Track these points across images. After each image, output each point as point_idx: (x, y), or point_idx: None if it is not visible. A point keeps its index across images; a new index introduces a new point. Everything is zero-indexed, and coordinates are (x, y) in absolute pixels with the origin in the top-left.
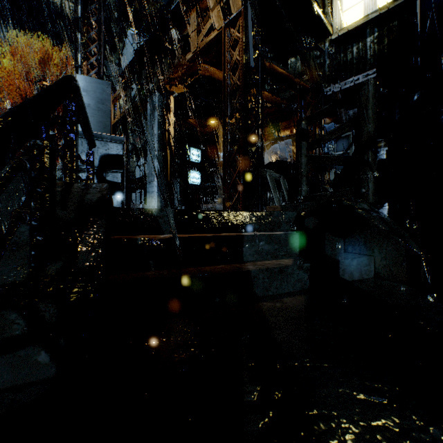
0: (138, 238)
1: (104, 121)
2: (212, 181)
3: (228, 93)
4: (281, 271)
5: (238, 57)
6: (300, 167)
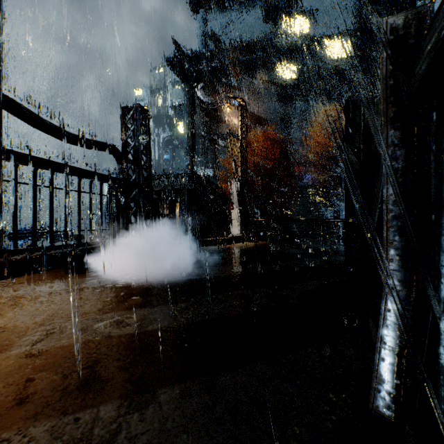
0: None
1: None
2: None
3: None
4: None
5: None
6: None
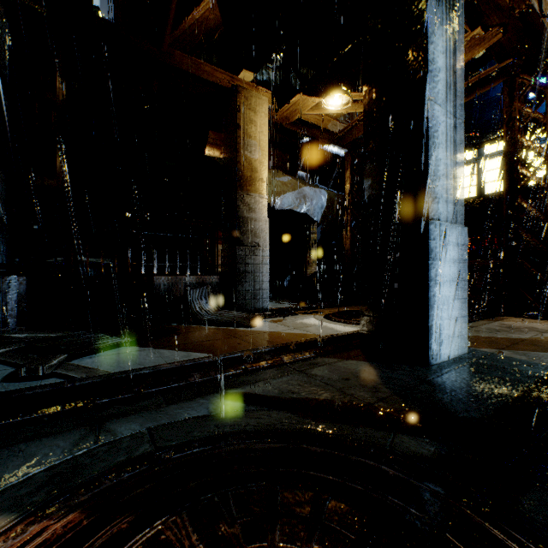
0: None
1: None
2: None
3: None
4: None
5: None
6: None
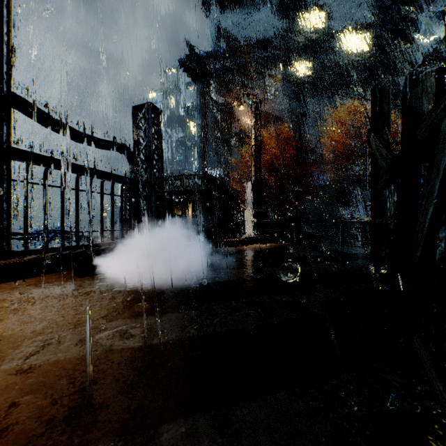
0: None
1: None
2: None
3: None
4: None
5: None
6: None
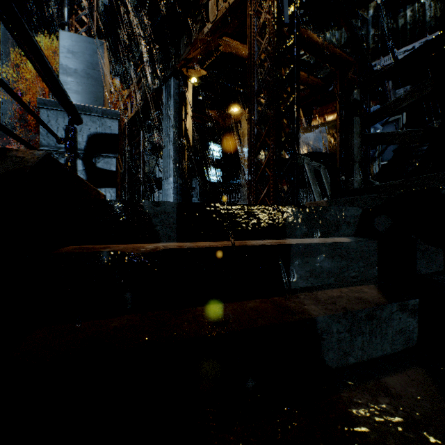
0: (102, 251)
1: (96, 92)
2: (234, 178)
3: (255, 62)
4: (370, 316)
5: (268, 15)
6: (351, 150)
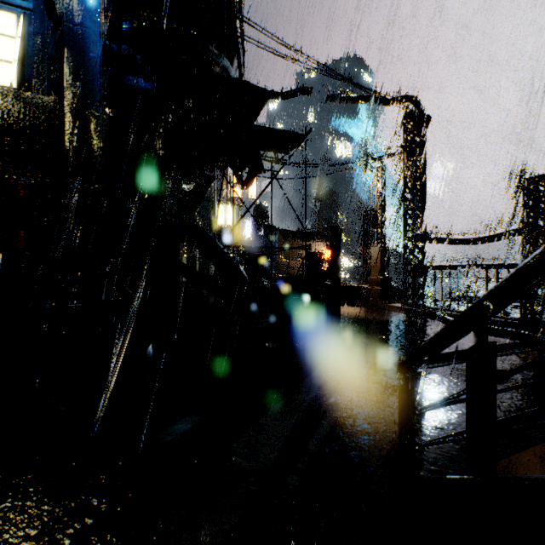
0: None
1: None
2: None
3: None
4: None
5: None
6: None
